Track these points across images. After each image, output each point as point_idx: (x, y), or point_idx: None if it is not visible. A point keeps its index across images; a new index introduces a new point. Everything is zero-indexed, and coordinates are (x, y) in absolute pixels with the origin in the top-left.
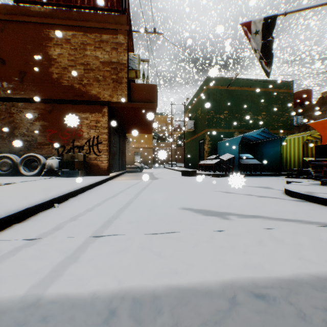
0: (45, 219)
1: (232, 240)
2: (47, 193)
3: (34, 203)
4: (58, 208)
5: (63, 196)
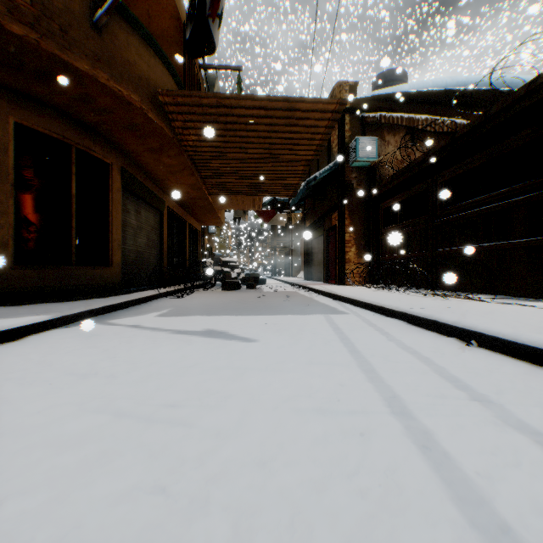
0: (410, 331)
1: (237, 321)
2: (504, 327)
3: (441, 319)
4: (457, 343)
5: (513, 345)
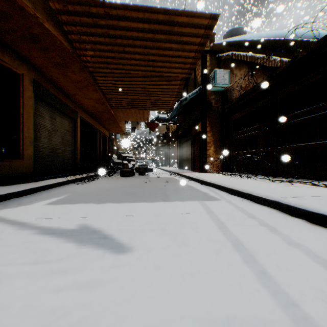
0: (295, 225)
1: (119, 210)
2: None
3: None
4: None
5: None
